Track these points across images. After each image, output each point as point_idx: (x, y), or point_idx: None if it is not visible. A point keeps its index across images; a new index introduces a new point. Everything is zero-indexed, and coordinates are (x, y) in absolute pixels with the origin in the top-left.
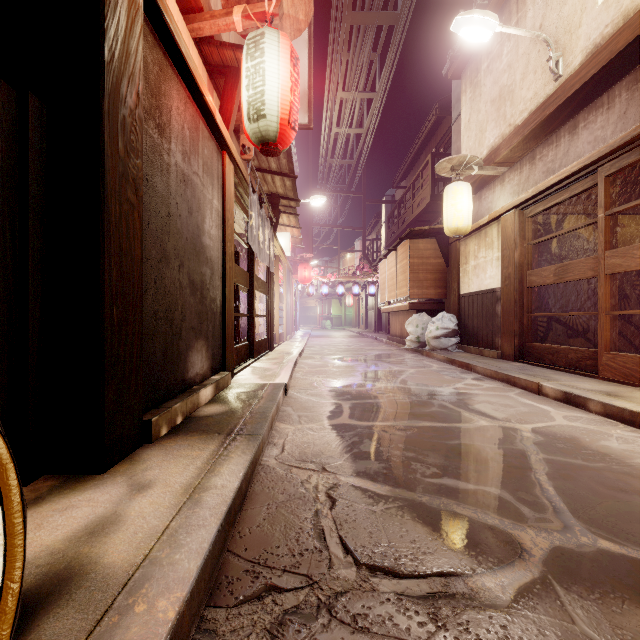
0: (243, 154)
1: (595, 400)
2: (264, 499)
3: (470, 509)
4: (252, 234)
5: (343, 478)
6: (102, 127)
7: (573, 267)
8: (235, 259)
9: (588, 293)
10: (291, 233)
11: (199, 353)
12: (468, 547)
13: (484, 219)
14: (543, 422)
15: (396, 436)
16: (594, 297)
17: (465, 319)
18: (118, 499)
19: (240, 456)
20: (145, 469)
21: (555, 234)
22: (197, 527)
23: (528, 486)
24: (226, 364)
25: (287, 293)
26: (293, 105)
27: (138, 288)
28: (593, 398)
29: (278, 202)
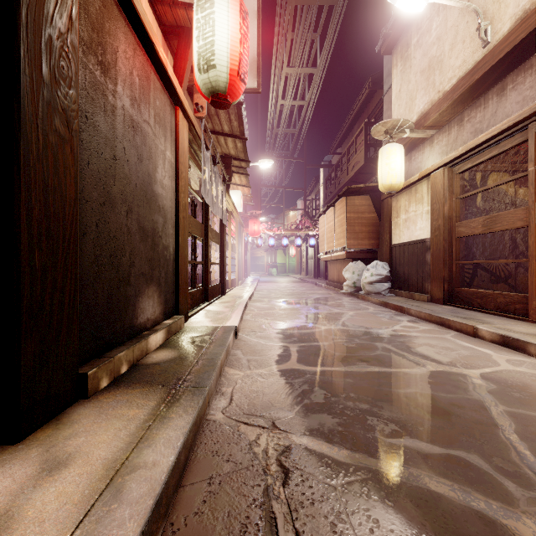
0: (196, 112)
1: None
2: (207, 469)
3: (446, 484)
4: (205, 188)
5: (295, 438)
6: (17, 39)
7: (502, 218)
8: (192, 213)
9: (510, 243)
10: (242, 192)
11: (150, 299)
12: None
13: (415, 177)
14: (489, 367)
15: (346, 383)
16: (515, 246)
17: (396, 266)
18: (20, 486)
19: (181, 416)
20: (69, 436)
21: (483, 188)
22: None
23: (501, 449)
24: (179, 308)
25: (239, 244)
26: (242, 57)
27: (71, 230)
28: (534, 342)
29: (230, 162)
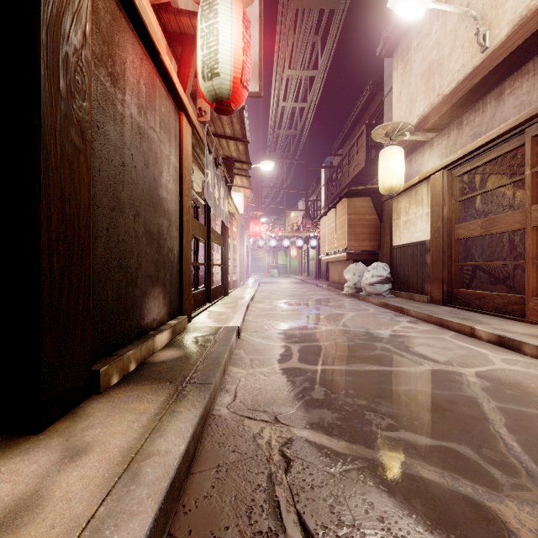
0: (200, 117)
1: (530, 344)
2: (214, 459)
3: (436, 472)
4: (208, 191)
5: (297, 431)
6: (38, 58)
7: (499, 220)
8: (194, 215)
9: (508, 245)
10: (244, 193)
11: (156, 300)
12: (446, 528)
13: (415, 179)
14: (484, 366)
15: (345, 381)
16: (514, 248)
17: (397, 268)
18: (46, 470)
19: (189, 410)
20: (86, 427)
21: (482, 191)
22: (129, 515)
23: (490, 441)
24: (183, 309)
25: (240, 245)
26: (245, 65)
27: (85, 235)
28: (528, 342)
29: (232, 164)
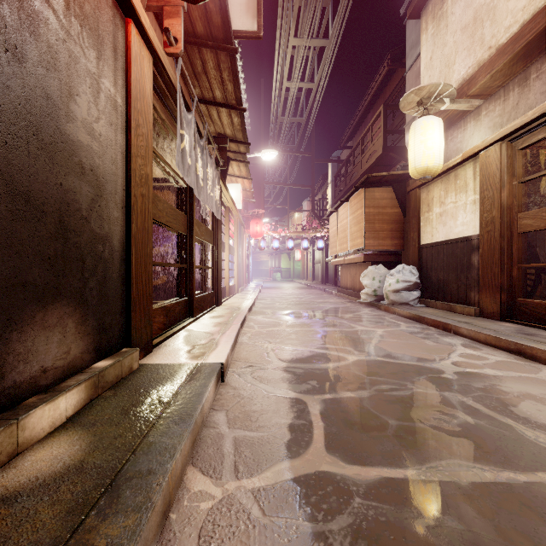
0: (168, 46)
1: None
2: None
3: None
4: (184, 161)
5: None
6: None
7: None
8: (179, 206)
9: None
10: (242, 186)
11: (53, 330)
12: None
13: (456, 159)
14: None
15: (452, 540)
16: None
17: (427, 271)
18: None
19: None
20: None
21: None
22: None
23: None
24: (133, 336)
25: (239, 246)
26: None
27: None
28: None
29: (225, 143)
